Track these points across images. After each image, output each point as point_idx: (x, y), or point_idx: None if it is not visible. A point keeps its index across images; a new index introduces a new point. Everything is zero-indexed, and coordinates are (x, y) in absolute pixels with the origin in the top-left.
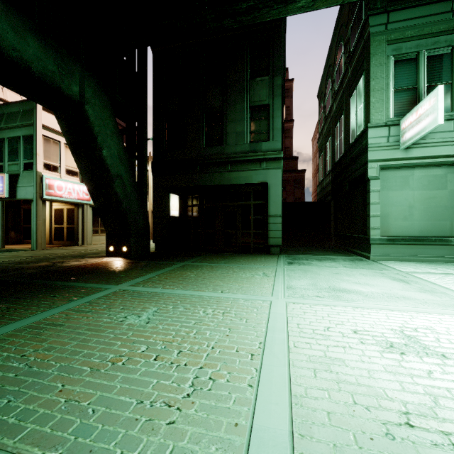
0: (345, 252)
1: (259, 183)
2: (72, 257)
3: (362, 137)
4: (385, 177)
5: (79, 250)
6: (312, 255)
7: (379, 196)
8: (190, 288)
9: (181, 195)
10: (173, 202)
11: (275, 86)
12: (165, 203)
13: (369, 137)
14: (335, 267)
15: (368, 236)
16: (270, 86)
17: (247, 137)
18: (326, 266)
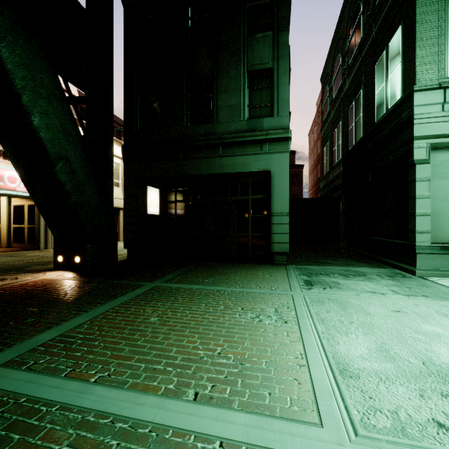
0: (369, 261)
1: (260, 171)
2: (2, 272)
3: (400, 107)
4: (436, 161)
5: (31, 258)
6: (329, 265)
7: (429, 187)
8: (128, 374)
9: (163, 188)
10: (151, 197)
11: (281, 44)
12: (140, 198)
13: (416, 105)
14: (381, 294)
15: (412, 242)
16: (274, 44)
17: (244, 111)
18: (365, 290)
